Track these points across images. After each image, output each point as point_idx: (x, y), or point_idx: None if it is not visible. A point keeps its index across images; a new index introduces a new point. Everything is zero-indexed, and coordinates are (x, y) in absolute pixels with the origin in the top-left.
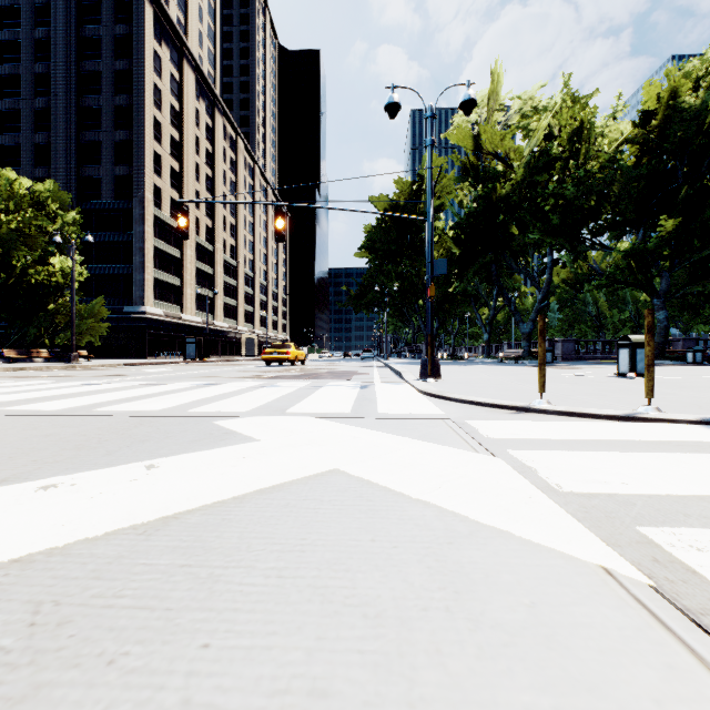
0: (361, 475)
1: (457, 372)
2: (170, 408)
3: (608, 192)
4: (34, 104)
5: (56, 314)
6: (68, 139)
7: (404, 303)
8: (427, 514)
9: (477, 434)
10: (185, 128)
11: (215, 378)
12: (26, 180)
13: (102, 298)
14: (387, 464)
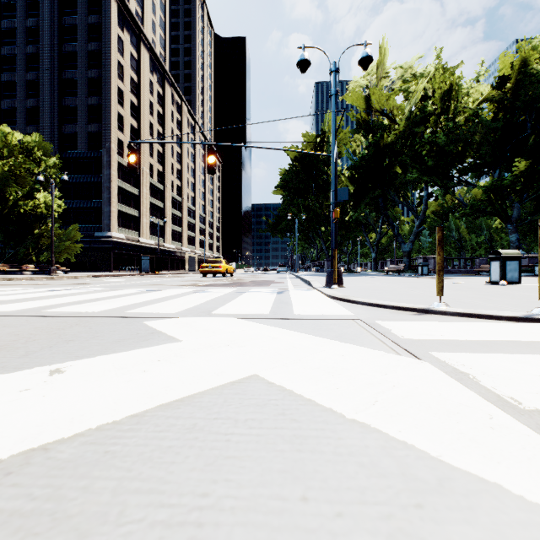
0: (282, 383)
1: (355, 281)
2: (110, 310)
3: (471, 140)
4: (26, 77)
5: (40, 237)
6: (52, 103)
7: (310, 229)
8: (370, 444)
9: (391, 334)
10: (142, 95)
11: (160, 286)
12: (18, 134)
13: (76, 225)
14: (309, 368)
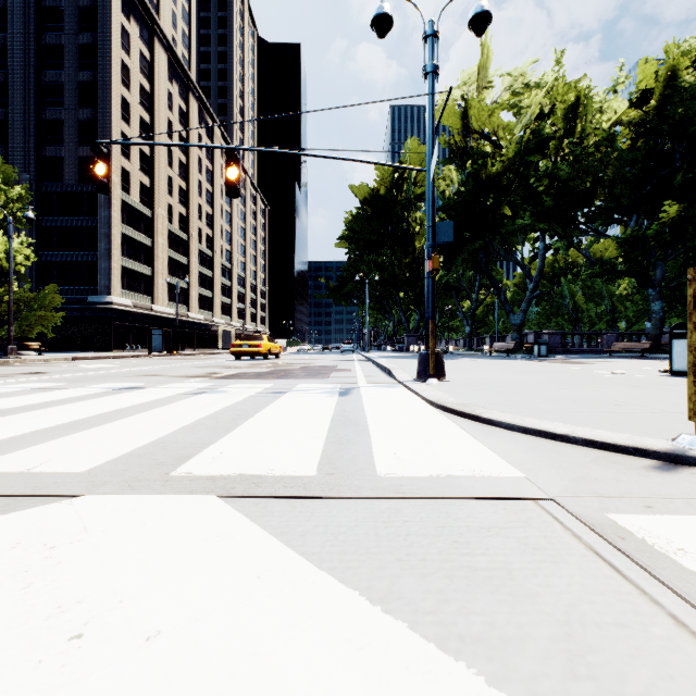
0: None
1: (459, 368)
2: None
3: (602, 175)
4: None
5: (1, 302)
6: (26, 116)
7: (385, 294)
8: None
9: None
10: (157, 110)
11: (153, 378)
12: None
13: (54, 285)
14: None
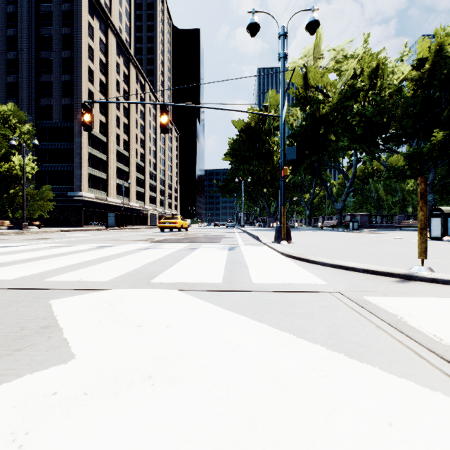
0: None
1: (300, 236)
2: (32, 275)
3: (394, 113)
4: (7, 56)
5: (16, 196)
6: (29, 80)
7: (254, 190)
8: None
9: (412, 329)
10: (110, 74)
11: (115, 241)
12: None
13: (48, 185)
14: None
